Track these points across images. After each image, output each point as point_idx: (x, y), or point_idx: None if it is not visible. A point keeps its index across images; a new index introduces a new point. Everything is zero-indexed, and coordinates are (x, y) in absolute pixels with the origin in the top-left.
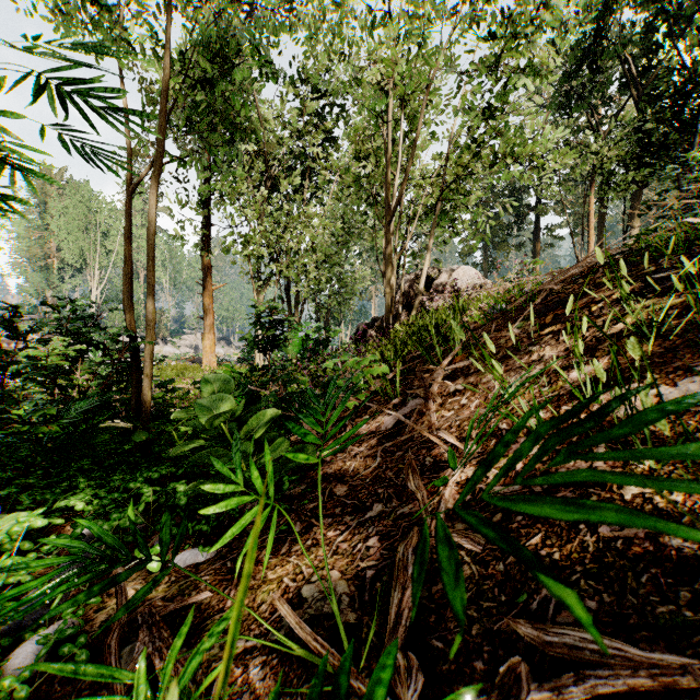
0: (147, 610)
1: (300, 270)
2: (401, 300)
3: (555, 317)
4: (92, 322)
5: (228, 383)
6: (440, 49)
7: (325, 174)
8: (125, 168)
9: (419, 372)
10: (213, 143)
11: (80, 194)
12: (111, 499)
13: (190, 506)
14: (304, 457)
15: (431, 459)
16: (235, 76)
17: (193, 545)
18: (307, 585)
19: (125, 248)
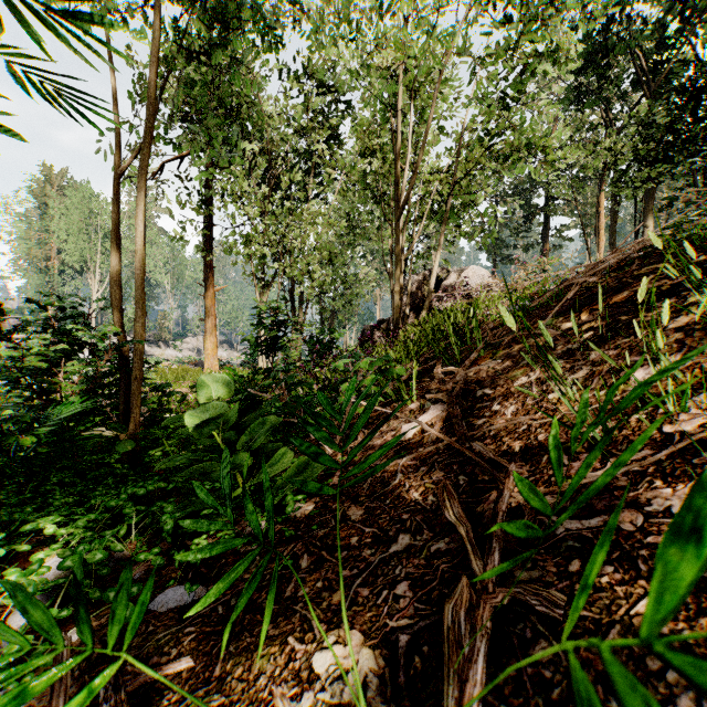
0: (112, 677)
1: (304, 270)
2: (409, 301)
3: (591, 313)
4: (83, 321)
5: (226, 386)
6: (454, 30)
7: (330, 172)
8: (96, 127)
9: (438, 374)
10: (211, 127)
11: (80, 194)
12: (87, 521)
13: (179, 530)
14: (316, 487)
15: (466, 478)
16: (234, 45)
17: (179, 580)
18: (320, 652)
19: (112, 237)
